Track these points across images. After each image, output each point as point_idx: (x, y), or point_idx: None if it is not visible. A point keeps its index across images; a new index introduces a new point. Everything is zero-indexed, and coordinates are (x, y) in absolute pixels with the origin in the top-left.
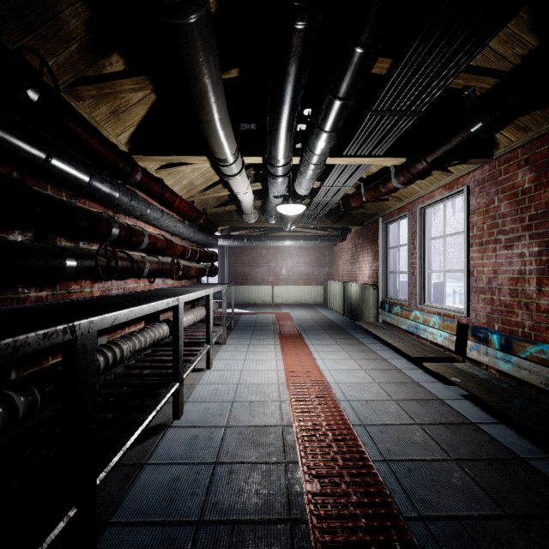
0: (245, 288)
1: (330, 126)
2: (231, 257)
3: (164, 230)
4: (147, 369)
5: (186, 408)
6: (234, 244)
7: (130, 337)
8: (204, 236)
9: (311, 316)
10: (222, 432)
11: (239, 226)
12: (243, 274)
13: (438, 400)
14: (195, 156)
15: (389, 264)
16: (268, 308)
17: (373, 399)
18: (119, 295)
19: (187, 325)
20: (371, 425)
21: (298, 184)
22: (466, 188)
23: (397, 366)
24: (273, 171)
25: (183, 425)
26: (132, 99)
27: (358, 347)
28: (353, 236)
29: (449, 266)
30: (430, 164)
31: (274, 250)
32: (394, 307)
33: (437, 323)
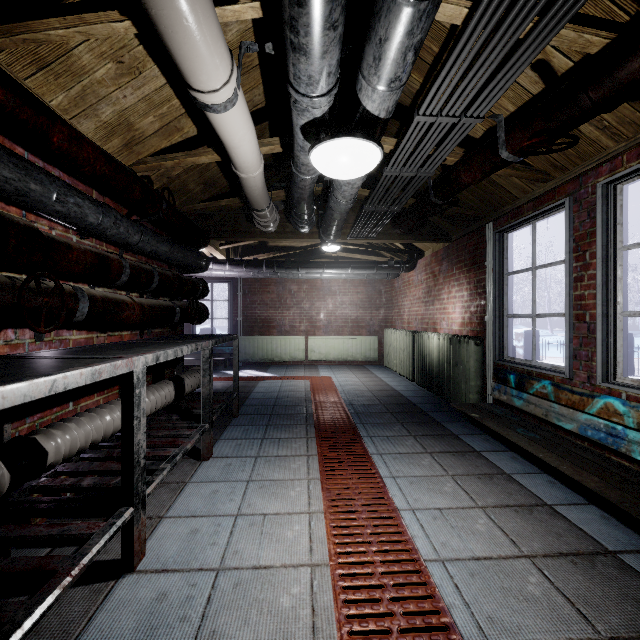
0: (267, 340)
1: None
2: (246, 295)
3: (24, 207)
4: None
5: None
6: (249, 276)
7: None
8: (174, 247)
9: (365, 383)
10: None
11: (258, 250)
12: (263, 320)
13: None
14: None
15: (507, 302)
16: (299, 368)
17: None
18: None
19: (108, 434)
20: None
21: (371, 56)
22: None
23: (599, 540)
24: None
25: None
26: None
27: (471, 464)
28: (430, 261)
29: (520, 310)
30: None
31: (308, 285)
32: (533, 381)
33: None
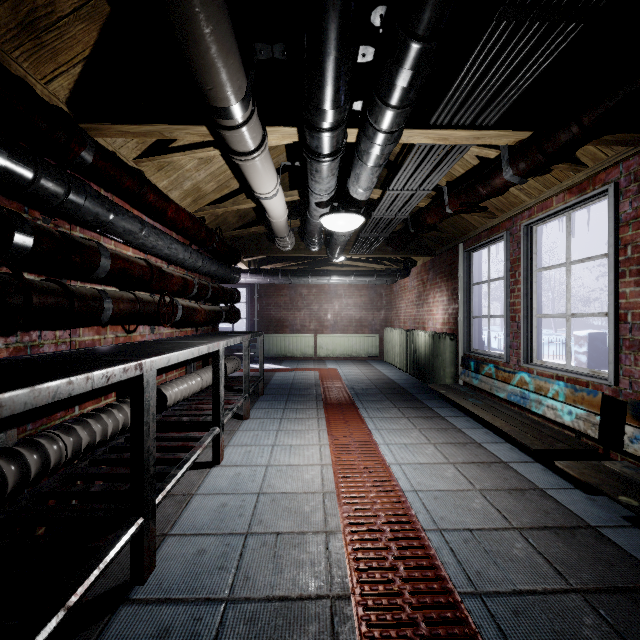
0: (281, 337)
1: (430, 19)
2: (262, 298)
3: (151, 253)
4: (104, 479)
5: (164, 551)
6: (266, 282)
7: (71, 427)
8: (220, 266)
9: (365, 373)
10: (218, 618)
11: (273, 259)
12: (277, 320)
13: (589, 528)
14: (186, 125)
15: (473, 306)
16: (309, 362)
17: (481, 527)
18: (39, 357)
19: (189, 394)
20: (494, 596)
21: (353, 178)
22: (612, 186)
23: (500, 457)
24: (314, 145)
25: (148, 598)
26: (60, 4)
27: (435, 423)
28: (420, 270)
29: None
30: (592, 124)
31: (316, 289)
32: (484, 365)
33: (561, 394)
